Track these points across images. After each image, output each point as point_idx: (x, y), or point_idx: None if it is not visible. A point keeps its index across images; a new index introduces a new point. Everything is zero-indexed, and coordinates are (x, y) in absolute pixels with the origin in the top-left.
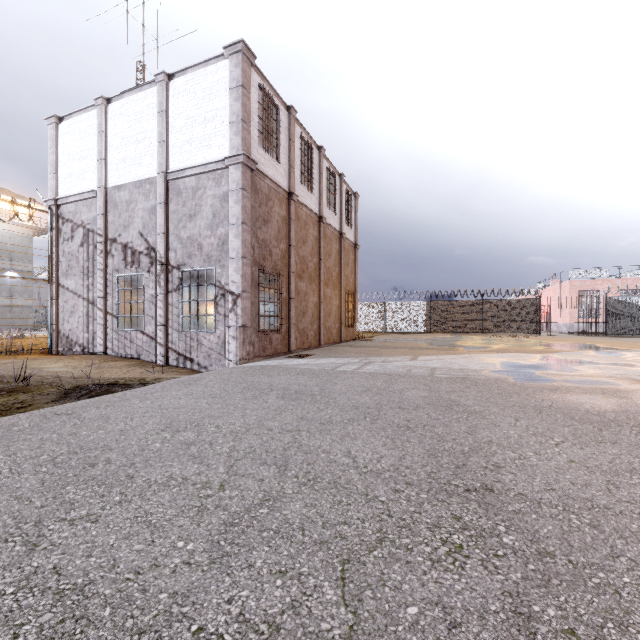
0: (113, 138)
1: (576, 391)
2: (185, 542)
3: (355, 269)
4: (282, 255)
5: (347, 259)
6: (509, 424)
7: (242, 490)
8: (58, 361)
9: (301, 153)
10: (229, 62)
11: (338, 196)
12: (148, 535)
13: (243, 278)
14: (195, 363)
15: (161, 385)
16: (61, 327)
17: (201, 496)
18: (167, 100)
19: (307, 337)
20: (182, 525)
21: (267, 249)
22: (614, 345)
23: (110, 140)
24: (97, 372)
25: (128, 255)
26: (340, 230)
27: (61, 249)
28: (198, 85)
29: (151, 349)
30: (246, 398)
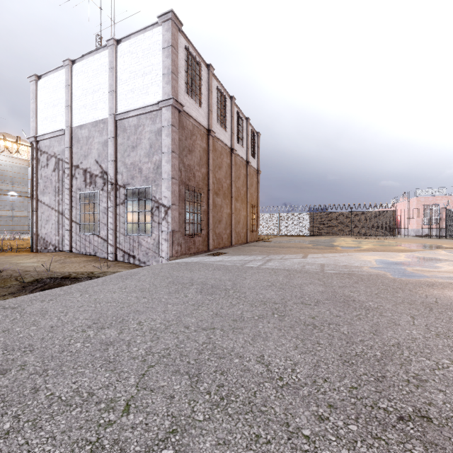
0: (76, 90)
1: (451, 287)
2: None
3: (257, 189)
4: (203, 177)
5: (252, 181)
6: (408, 322)
7: (148, 414)
8: (33, 257)
9: (217, 100)
10: (162, 28)
11: (245, 134)
12: None
13: (172, 194)
14: (136, 259)
15: (103, 279)
16: (39, 231)
17: (101, 423)
18: (116, 59)
19: (222, 239)
20: None
21: (191, 172)
22: None
23: (74, 91)
24: (60, 266)
25: (87, 177)
26: (246, 159)
27: (39, 174)
28: (139, 47)
29: (104, 248)
30: (170, 292)
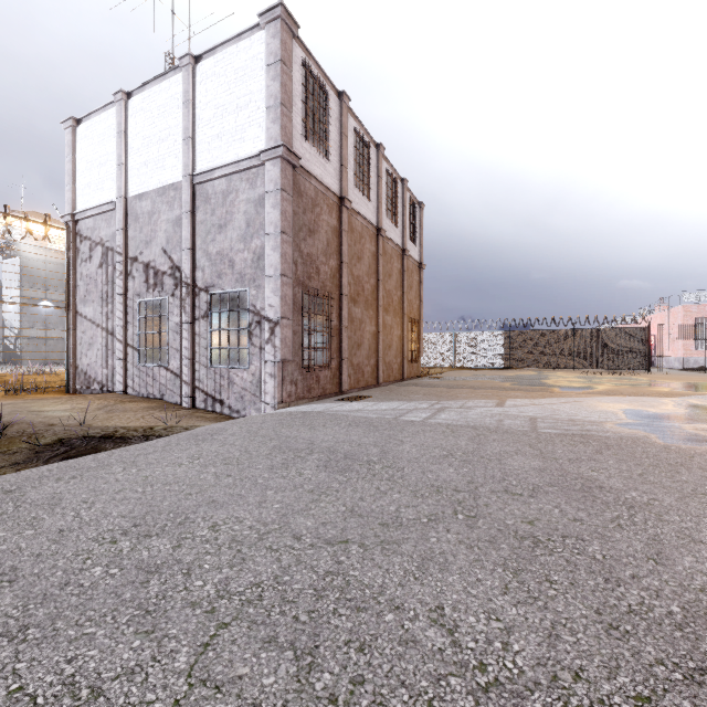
0: (134, 139)
1: None
2: None
3: (420, 293)
4: (332, 274)
5: (410, 281)
6: None
7: None
8: (66, 402)
9: (355, 150)
10: (265, 33)
11: (400, 205)
12: None
13: (282, 301)
14: (226, 406)
15: (166, 440)
16: (79, 361)
17: None
18: (193, 88)
19: (363, 374)
20: None
21: (313, 266)
22: None
23: (131, 141)
24: (104, 417)
25: (150, 276)
26: (402, 246)
27: (79, 271)
28: (229, 66)
29: (175, 388)
30: (273, 466)
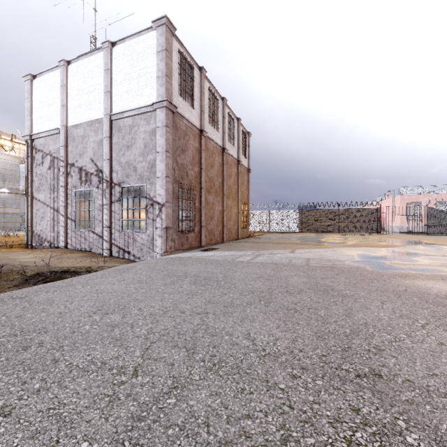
0: (72, 90)
1: (421, 277)
2: (89, 443)
3: (248, 187)
4: (195, 176)
5: (243, 179)
6: (377, 307)
7: (153, 376)
8: (30, 253)
9: (209, 102)
10: (156, 32)
11: (236, 134)
12: (54, 433)
13: (166, 192)
14: (131, 255)
15: (102, 272)
16: (34, 228)
17: (115, 383)
18: (111, 61)
19: (214, 235)
20: (91, 419)
21: (184, 171)
22: (436, 241)
23: (70, 91)
24: (57, 262)
25: (83, 175)
26: (238, 158)
27: (34, 171)
28: (133, 50)
29: (99, 244)
30: (166, 283)
